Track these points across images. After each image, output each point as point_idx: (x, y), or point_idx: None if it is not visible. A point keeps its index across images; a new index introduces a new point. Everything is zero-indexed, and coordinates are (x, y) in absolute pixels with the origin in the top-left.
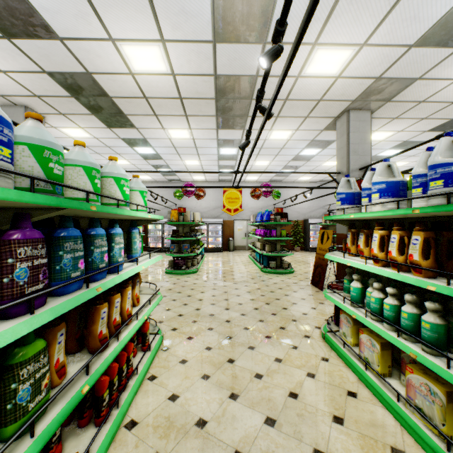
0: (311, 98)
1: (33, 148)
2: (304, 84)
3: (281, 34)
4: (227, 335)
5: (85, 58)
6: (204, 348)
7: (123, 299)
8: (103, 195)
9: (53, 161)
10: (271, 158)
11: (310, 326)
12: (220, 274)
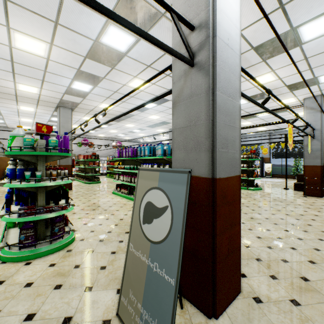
0: (32, 98)
1: None
2: (22, 92)
3: None
4: None
5: None
6: None
7: None
8: None
9: None
10: (32, 118)
11: None
12: None
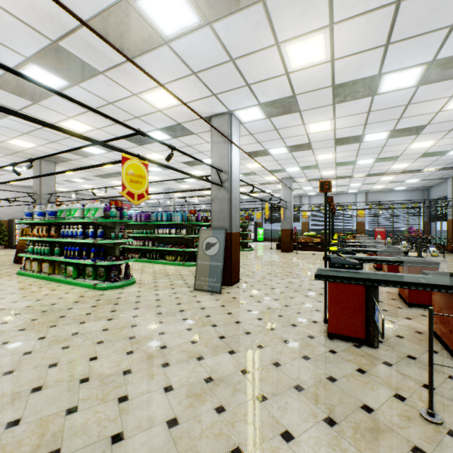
0: (13, 149)
1: None
2: (7, 144)
3: None
4: None
5: None
6: None
7: None
8: None
9: None
10: None
11: (11, 274)
12: None
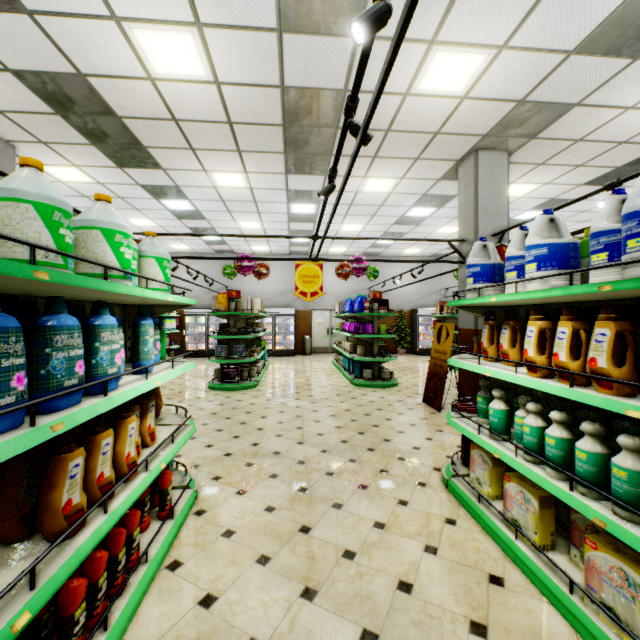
0: (425, 129)
1: None
2: (414, 107)
3: None
4: (300, 486)
5: (74, 48)
6: (263, 509)
7: (120, 438)
8: (71, 254)
9: None
10: (365, 220)
11: (425, 467)
12: (291, 389)
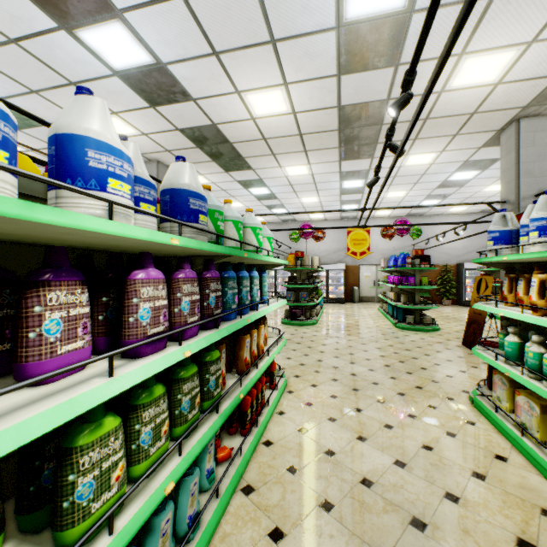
0: (461, 112)
1: (209, 212)
2: (449, 99)
3: (410, 82)
4: (353, 387)
5: (213, 112)
6: (329, 396)
7: (258, 335)
8: (249, 243)
9: (219, 220)
10: (408, 187)
11: (455, 389)
12: (343, 327)
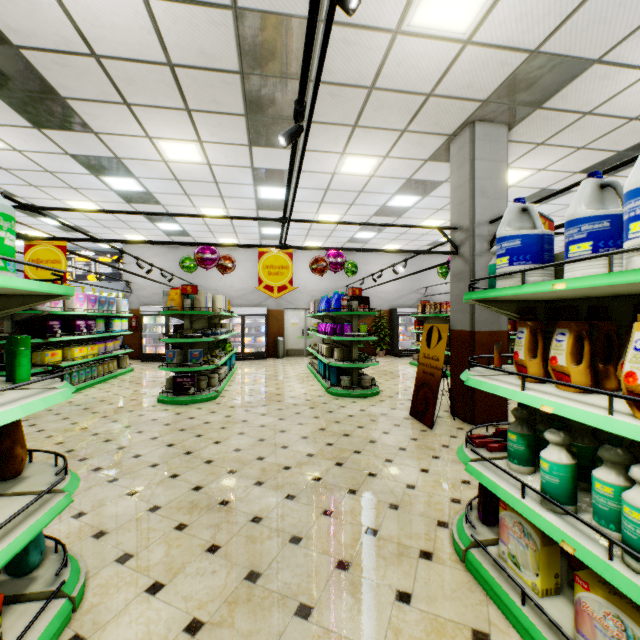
0: (416, 88)
1: None
2: (405, 53)
3: None
4: (249, 569)
5: None
6: (183, 628)
7: None
8: None
9: None
10: (343, 209)
11: (427, 522)
12: (257, 400)
